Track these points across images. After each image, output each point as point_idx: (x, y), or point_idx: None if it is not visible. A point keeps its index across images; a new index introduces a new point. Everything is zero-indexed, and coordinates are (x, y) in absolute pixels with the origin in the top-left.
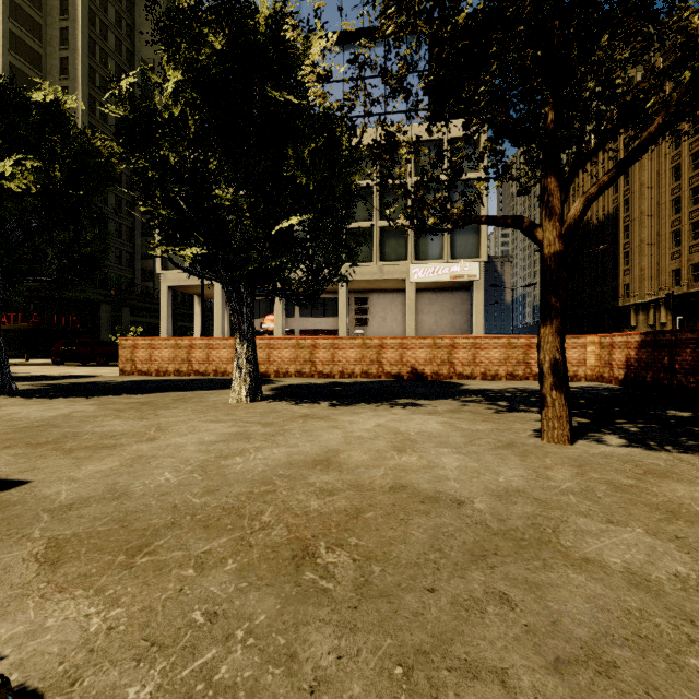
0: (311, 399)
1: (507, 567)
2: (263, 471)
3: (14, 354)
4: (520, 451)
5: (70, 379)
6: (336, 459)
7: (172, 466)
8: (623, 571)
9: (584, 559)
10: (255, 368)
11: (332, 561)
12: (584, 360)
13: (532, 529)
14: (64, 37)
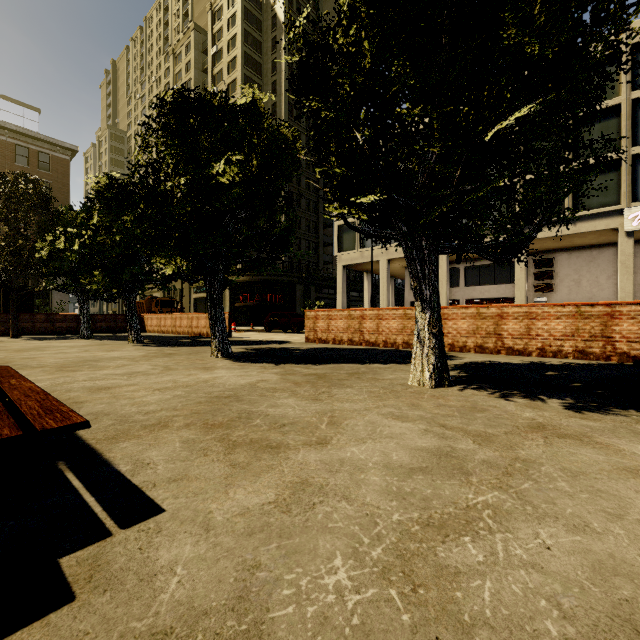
0: (522, 389)
1: None
2: None
3: (246, 323)
4: None
5: (270, 344)
6: None
7: (346, 534)
8: None
9: None
10: (439, 343)
11: None
12: None
13: None
14: (274, 88)
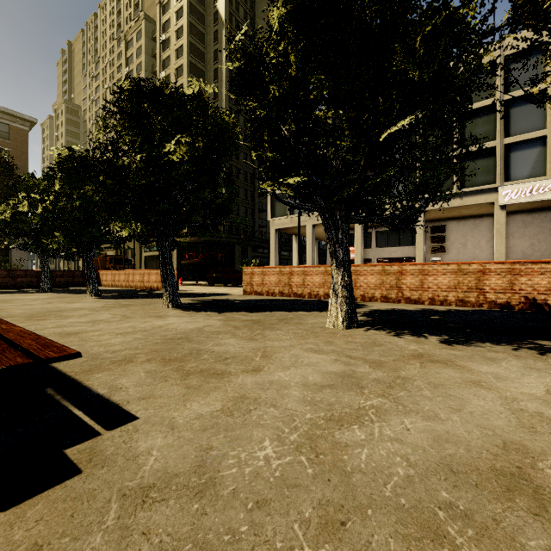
0: (412, 329)
1: None
2: (408, 479)
3: (191, 278)
4: None
5: (213, 296)
6: (543, 478)
7: (273, 427)
8: None
9: None
10: (350, 294)
11: None
12: None
13: None
14: (216, 75)
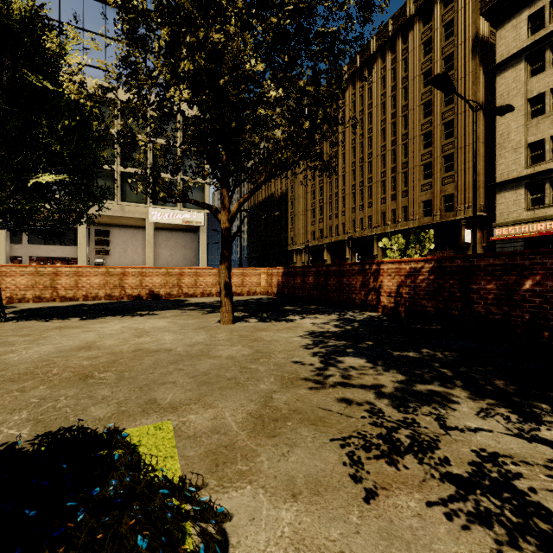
0: (60, 317)
1: (185, 363)
2: (40, 357)
3: None
4: (207, 329)
5: None
6: (95, 345)
7: None
8: (226, 356)
9: (215, 356)
10: None
11: (103, 376)
12: (260, 283)
13: (200, 352)
14: None
